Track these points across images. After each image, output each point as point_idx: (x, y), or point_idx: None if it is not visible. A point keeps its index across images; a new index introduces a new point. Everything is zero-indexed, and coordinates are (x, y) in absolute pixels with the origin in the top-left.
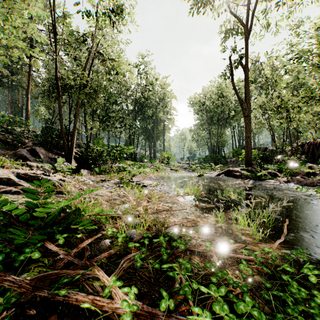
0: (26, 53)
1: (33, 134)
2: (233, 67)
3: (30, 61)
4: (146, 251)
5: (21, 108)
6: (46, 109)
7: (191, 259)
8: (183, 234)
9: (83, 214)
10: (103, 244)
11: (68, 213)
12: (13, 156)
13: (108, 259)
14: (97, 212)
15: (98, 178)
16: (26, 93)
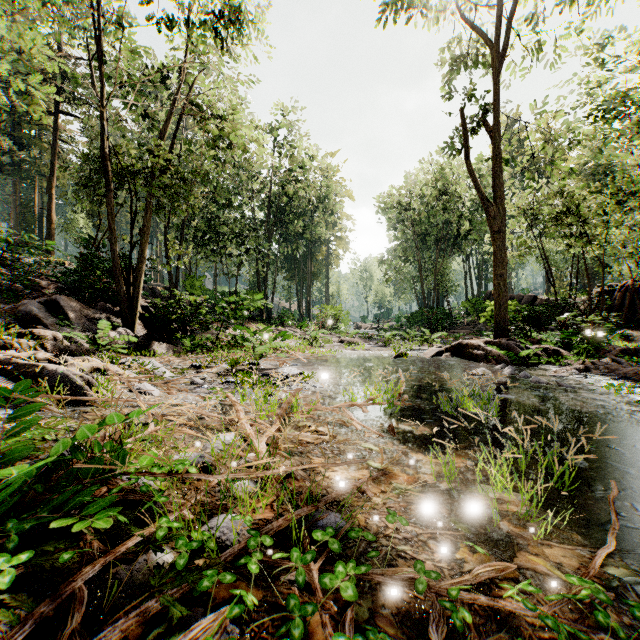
0: (47, 105)
1: (58, 270)
2: (468, 131)
3: (55, 120)
4: (255, 584)
5: (40, 217)
6: (89, 218)
7: (375, 611)
8: (356, 530)
9: (112, 469)
10: (143, 567)
11: (70, 472)
12: (11, 316)
13: (144, 624)
14: (144, 466)
15: (187, 361)
16: (48, 186)
